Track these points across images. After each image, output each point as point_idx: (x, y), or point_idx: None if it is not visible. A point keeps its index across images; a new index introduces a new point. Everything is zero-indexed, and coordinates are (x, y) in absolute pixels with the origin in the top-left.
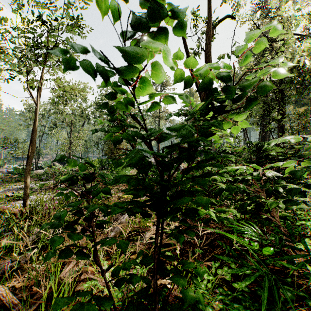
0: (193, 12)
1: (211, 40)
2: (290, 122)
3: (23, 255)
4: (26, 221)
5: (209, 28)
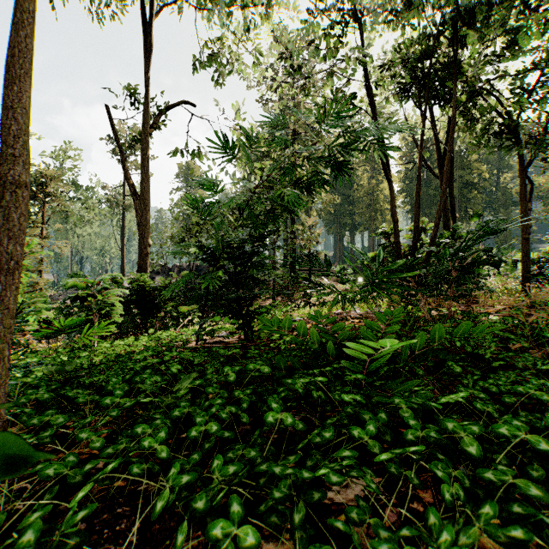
0: (129, 89)
1: (160, 129)
2: (286, 237)
3: None
4: None
5: (146, 120)
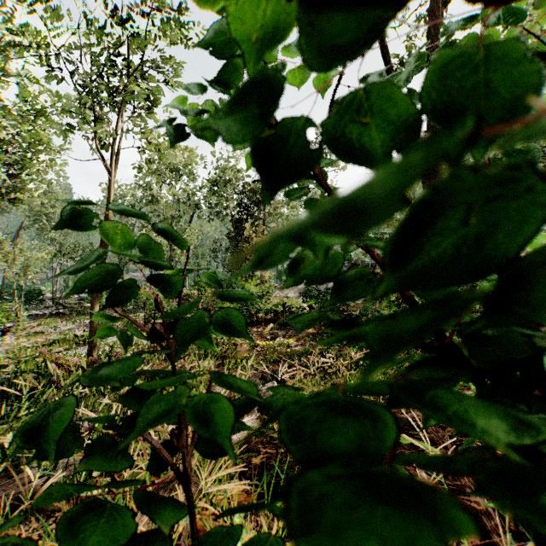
0: None
1: None
2: None
3: (64, 461)
4: (80, 386)
5: (436, 4)
